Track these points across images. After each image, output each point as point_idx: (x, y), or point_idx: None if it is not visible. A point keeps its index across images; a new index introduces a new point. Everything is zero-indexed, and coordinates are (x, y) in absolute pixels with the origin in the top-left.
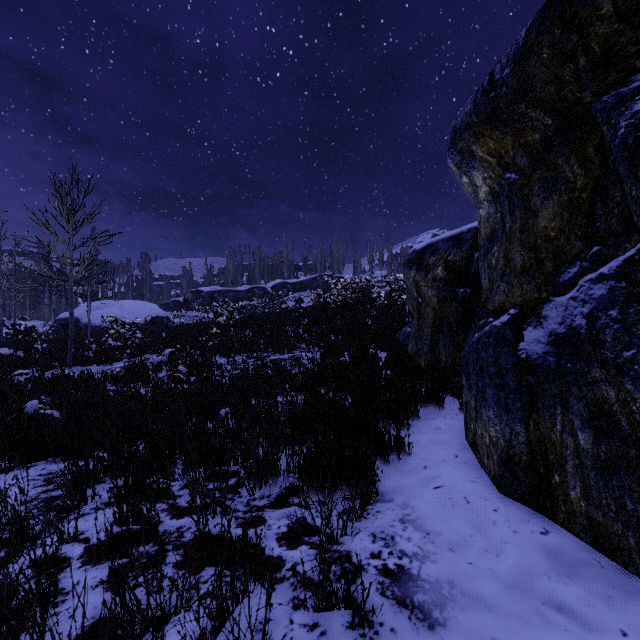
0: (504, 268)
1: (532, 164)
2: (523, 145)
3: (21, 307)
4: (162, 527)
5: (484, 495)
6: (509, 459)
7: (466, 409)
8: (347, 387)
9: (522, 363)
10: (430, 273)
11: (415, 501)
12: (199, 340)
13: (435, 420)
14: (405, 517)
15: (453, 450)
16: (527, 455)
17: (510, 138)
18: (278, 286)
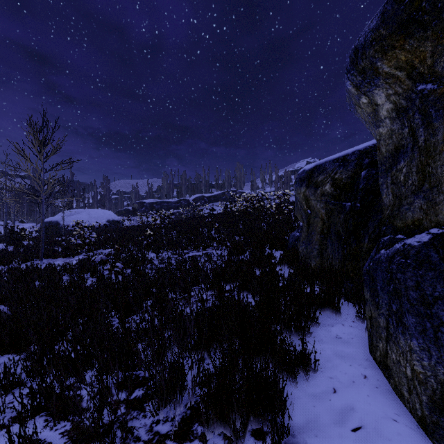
0: (419, 184)
1: None
2: None
3: (21, 213)
4: None
5: None
6: None
7: (371, 324)
8: (250, 290)
9: None
10: (319, 189)
11: None
12: (138, 239)
13: (334, 327)
14: None
15: (360, 368)
16: None
17: (430, 43)
18: (198, 198)
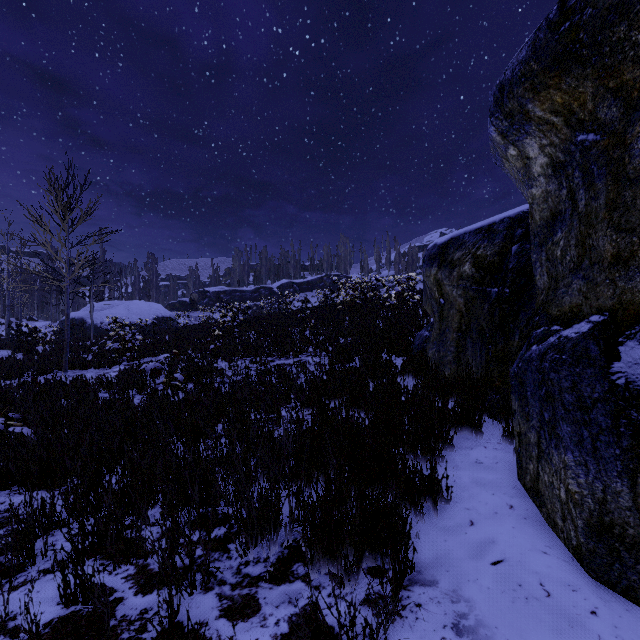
0: (578, 260)
1: (628, 114)
2: (614, 89)
3: (29, 307)
4: (121, 609)
5: (568, 580)
6: (604, 529)
7: (520, 442)
8: (362, 404)
9: (619, 392)
10: (455, 270)
11: (469, 588)
12: (202, 342)
13: (473, 450)
14: (460, 621)
15: (505, 497)
16: (636, 528)
17: (591, 83)
18: (284, 286)
